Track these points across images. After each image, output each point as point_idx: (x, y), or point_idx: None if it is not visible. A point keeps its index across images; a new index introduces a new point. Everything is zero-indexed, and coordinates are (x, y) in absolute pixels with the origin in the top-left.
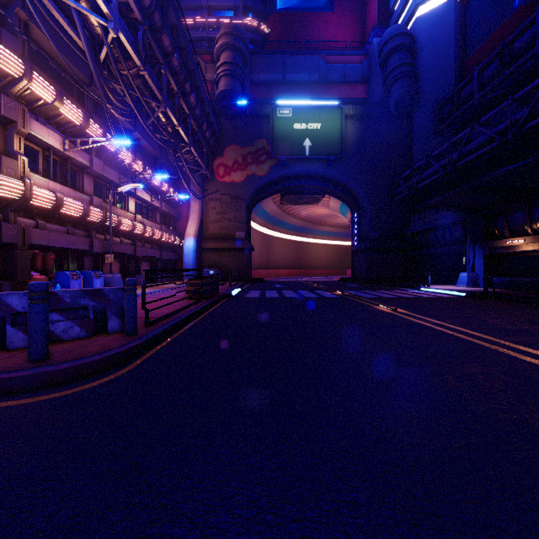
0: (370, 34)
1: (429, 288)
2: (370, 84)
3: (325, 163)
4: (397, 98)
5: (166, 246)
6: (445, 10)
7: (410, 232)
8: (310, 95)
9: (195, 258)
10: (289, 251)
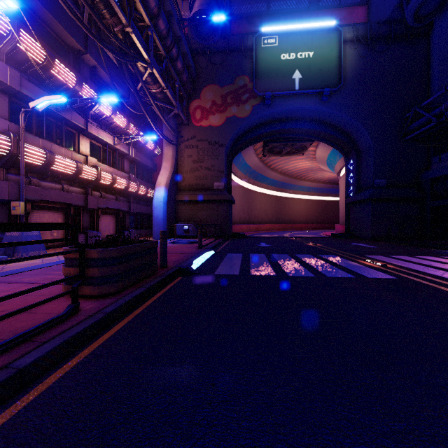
0: None
1: None
2: (372, 3)
3: (318, 99)
4: None
5: (138, 198)
6: None
7: (432, 176)
8: None
9: (166, 211)
10: (270, 206)
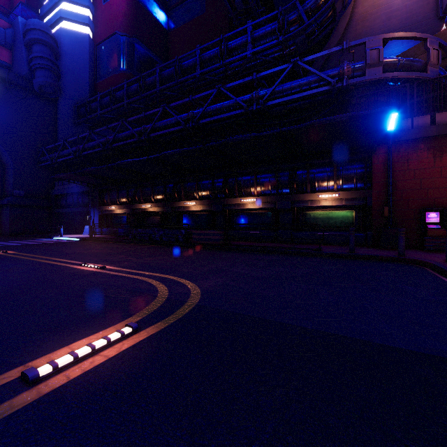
0: (18, 5)
1: (60, 237)
2: (15, 54)
3: None
4: (40, 83)
5: None
6: (83, 38)
7: (55, 193)
8: None
9: None
10: None
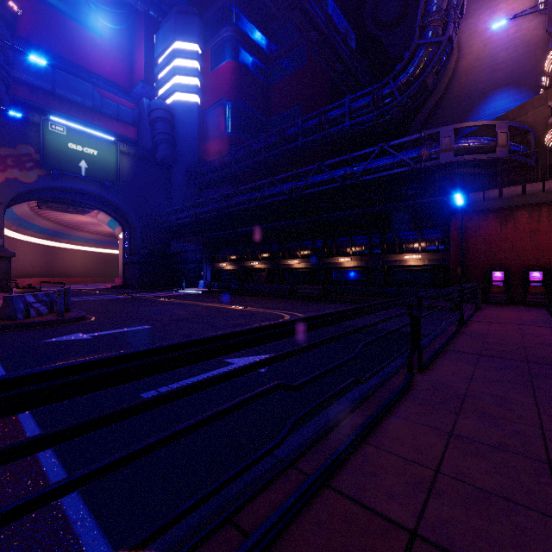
0: (138, 83)
1: (184, 290)
2: (140, 131)
3: (101, 186)
4: (162, 156)
5: None
6: (193, 106)
7: (171, 251)
8: (83, 117)
9: None
10: (37, 256)
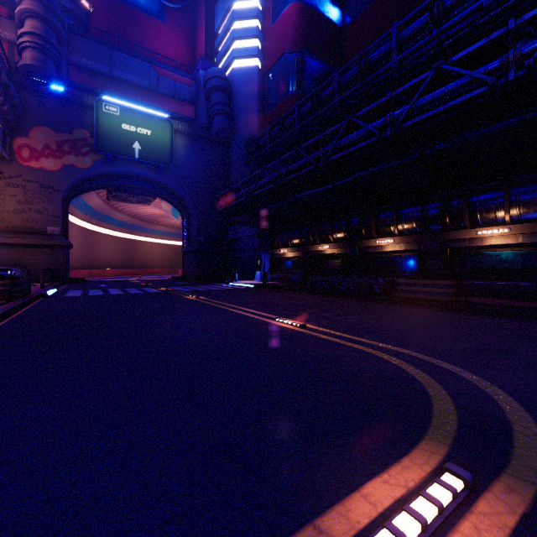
0: (199, 61)
1: (235, 283)
2: (197, 108)
3: (156, 169)
4: (217, 129)
5: None
6: (252, 72)
7: (228, 238)
8: (140, 99)
9: None
10: (118, 249)
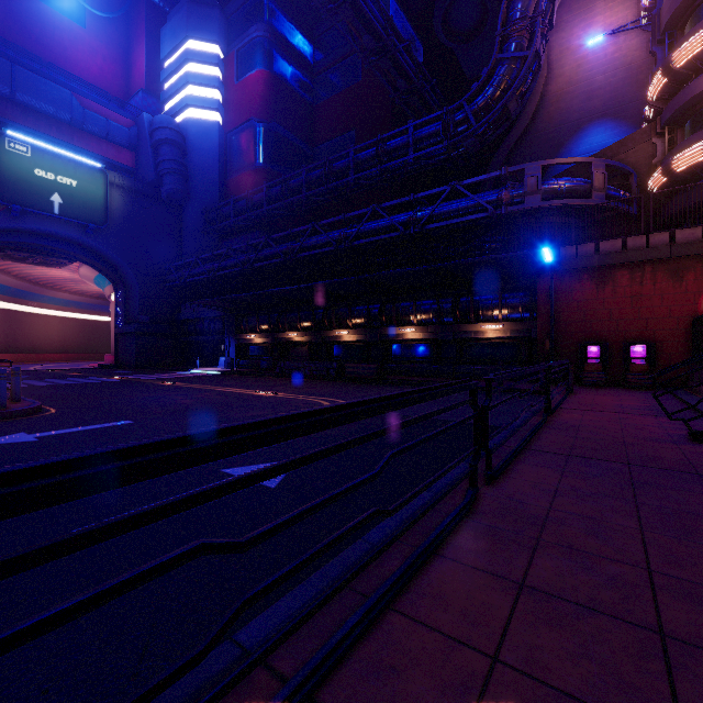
0: (137, 92)
1: (198, 370)
2: (139, 156)
3: (83, 229)
4: (169, 191)
5: None
6: (212, 127)
7: (182, 318)
8: (57, 135)
9: None
10: None
